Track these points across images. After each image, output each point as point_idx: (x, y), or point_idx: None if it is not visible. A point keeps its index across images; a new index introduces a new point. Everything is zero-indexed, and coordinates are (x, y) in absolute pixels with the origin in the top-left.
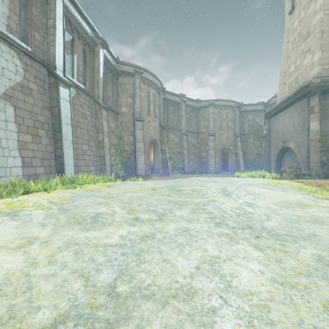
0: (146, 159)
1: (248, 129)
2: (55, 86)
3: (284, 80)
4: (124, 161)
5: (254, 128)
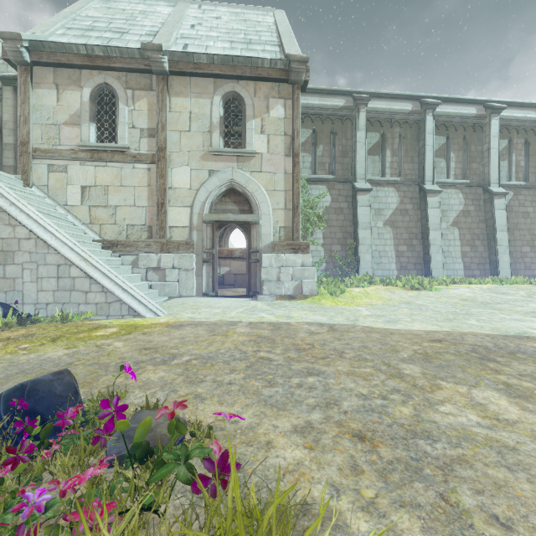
0: None
1: None
2: (489, 201)
3: None
4: None
5: None
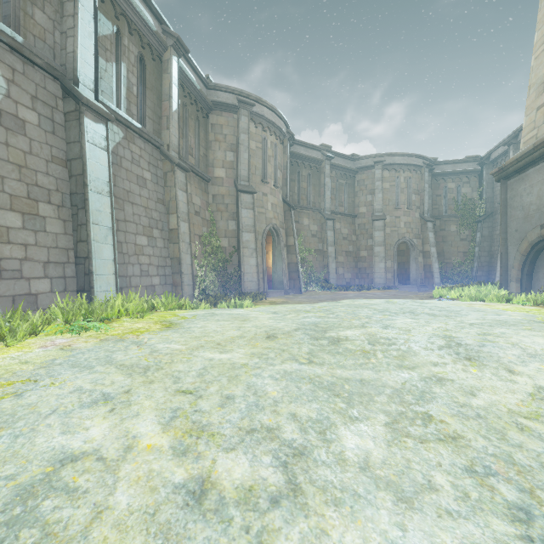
0: (260, 262)
1: (446, 207)
2: (75, 117)
3: (540, 101)
4: (218, 267)
5: (459, 206)
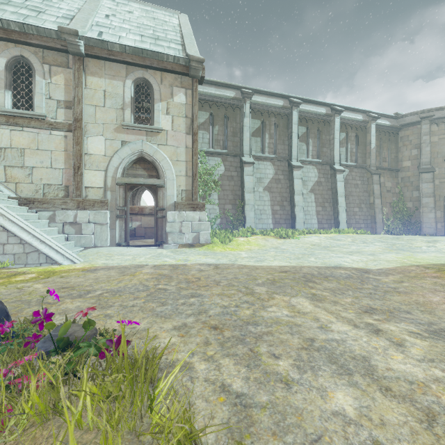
0: (440, 215)
1: None
2: (333, 175)
3: None
4: (403, 219)
5: None
